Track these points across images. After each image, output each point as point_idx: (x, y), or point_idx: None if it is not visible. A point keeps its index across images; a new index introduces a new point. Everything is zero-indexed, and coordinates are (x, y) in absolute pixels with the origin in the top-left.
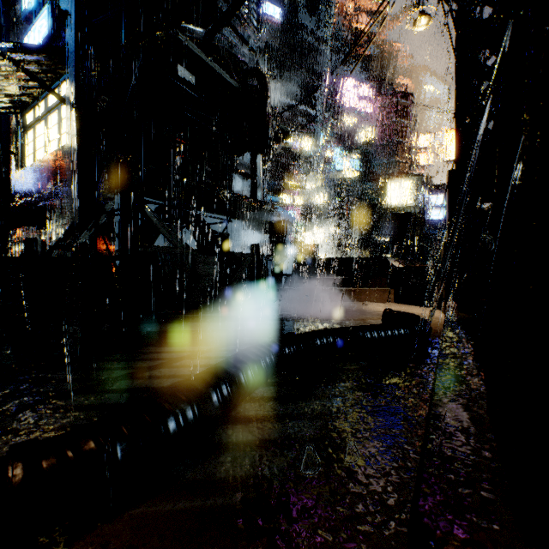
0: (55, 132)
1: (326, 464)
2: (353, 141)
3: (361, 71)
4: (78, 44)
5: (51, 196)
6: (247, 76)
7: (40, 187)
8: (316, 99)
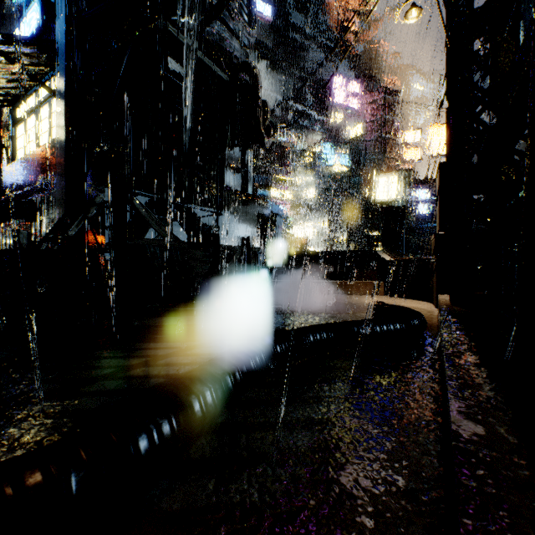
0: (46, 125)
1: (325, 487)
2: (342, 137)
3: (349, 69)
4: (68, 36)
5: (41, 188)
6: (238, 70)
7: (31, 180)
8: (305, 95)
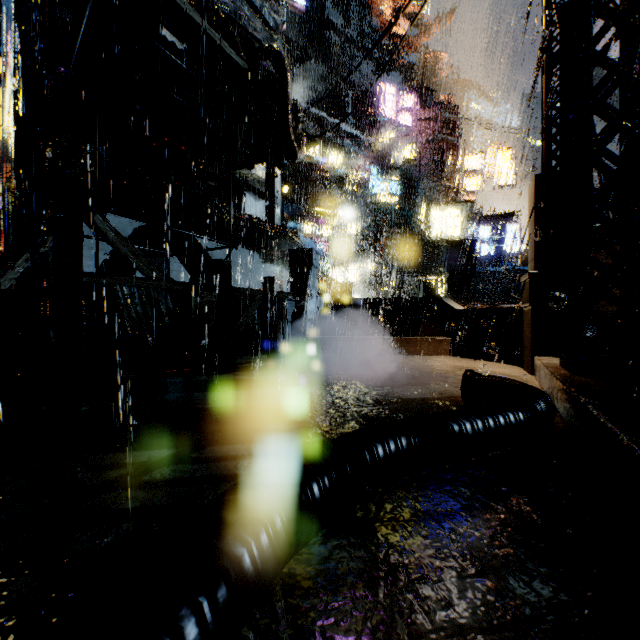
0: None
1: None
2: (391, 161)
3: (398, 82)
4: None
5: None
6: (260, 57)
7: None
8: (346, 110)
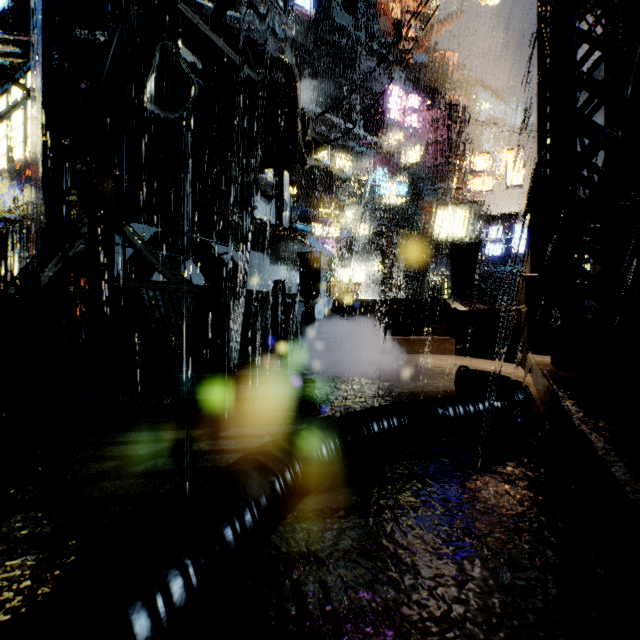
0: (20, 135)
1: None
2: (399, 162)
3: (406, 83)
4: (46, 16)
5: (13, 217)
6: (270, 69)
7: (0, 206)
8: (354, 112)
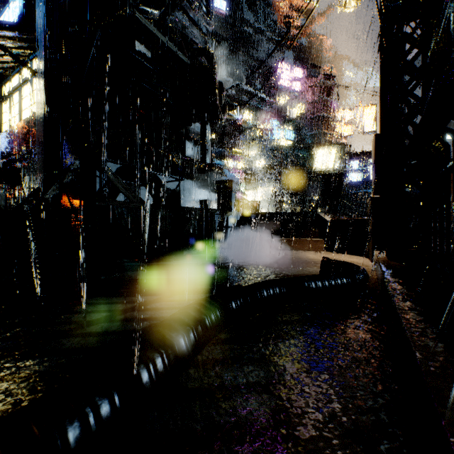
0: (28, 101)
1: None
2: (287, 116)
3: (293, 58)
4: (47, 22)
5: (23, 157)
6: (197, 54)
7: (15, 150)
8: (255, 80)
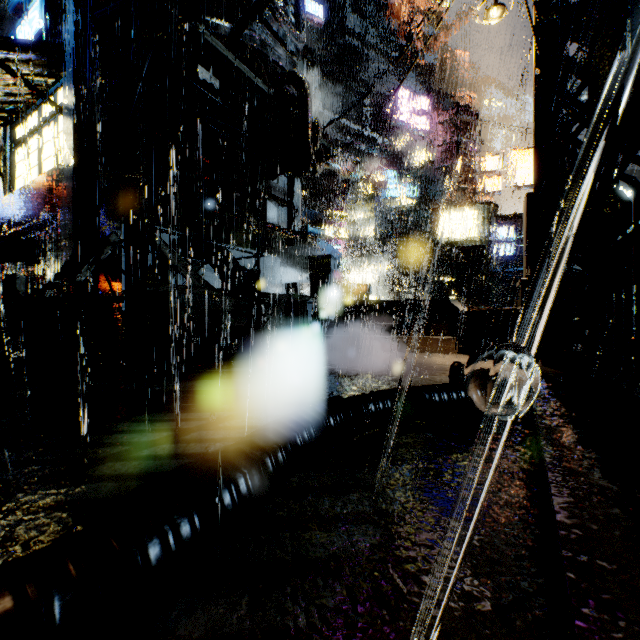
0: (50, 148)
1: (392, 605)
2: (408, 164)
3: (417, 83)
4: (77, 40)
5: (45, 224)
6: (283, 82)
7: (33, 214)
8: (364, 114)
